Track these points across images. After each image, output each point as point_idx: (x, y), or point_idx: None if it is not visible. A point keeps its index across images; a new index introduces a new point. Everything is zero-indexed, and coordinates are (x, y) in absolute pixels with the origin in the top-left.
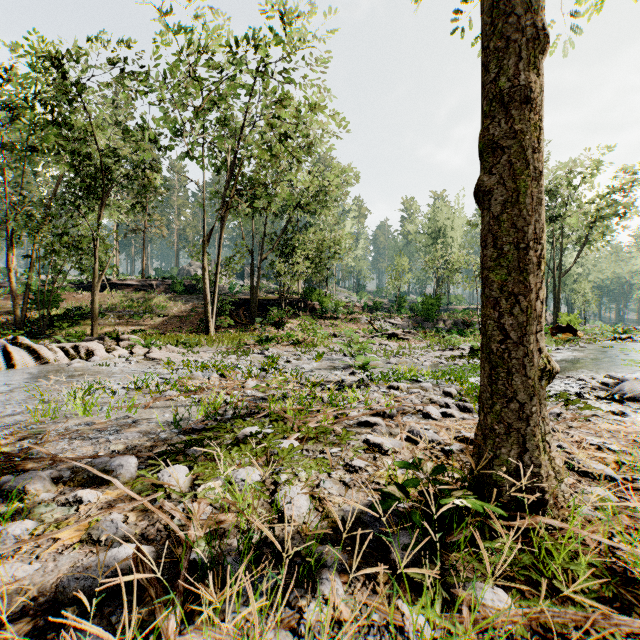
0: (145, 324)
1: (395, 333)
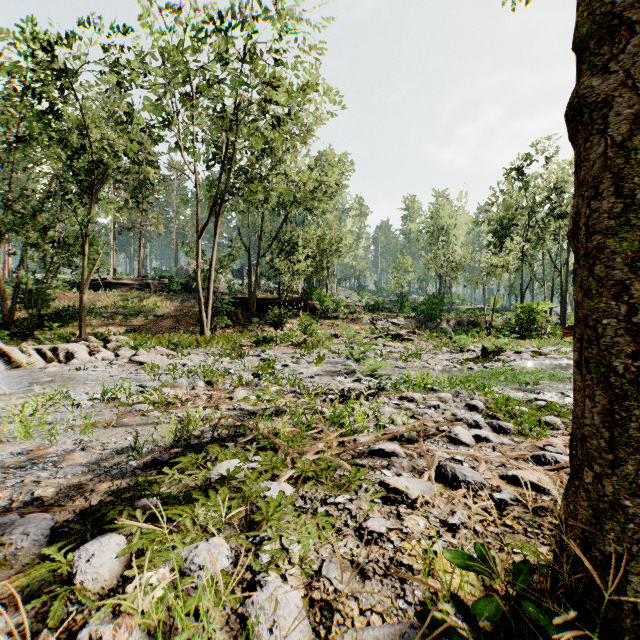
0: (139, 324)
1: (399, 333)
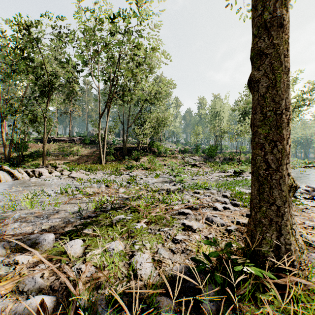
0: (70, 159)
1: (195, 164)
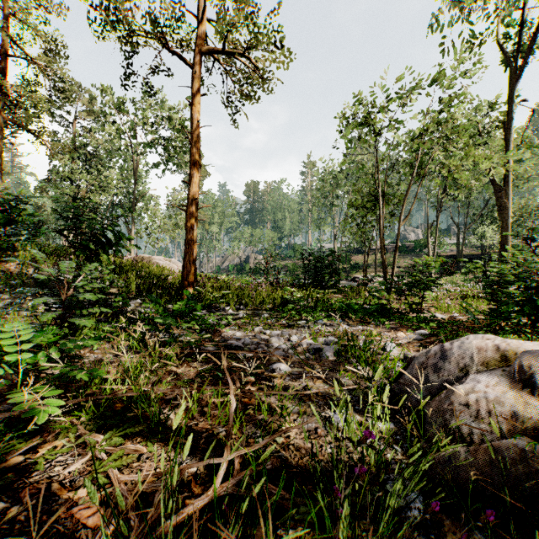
0: (389, 272)
1: None
